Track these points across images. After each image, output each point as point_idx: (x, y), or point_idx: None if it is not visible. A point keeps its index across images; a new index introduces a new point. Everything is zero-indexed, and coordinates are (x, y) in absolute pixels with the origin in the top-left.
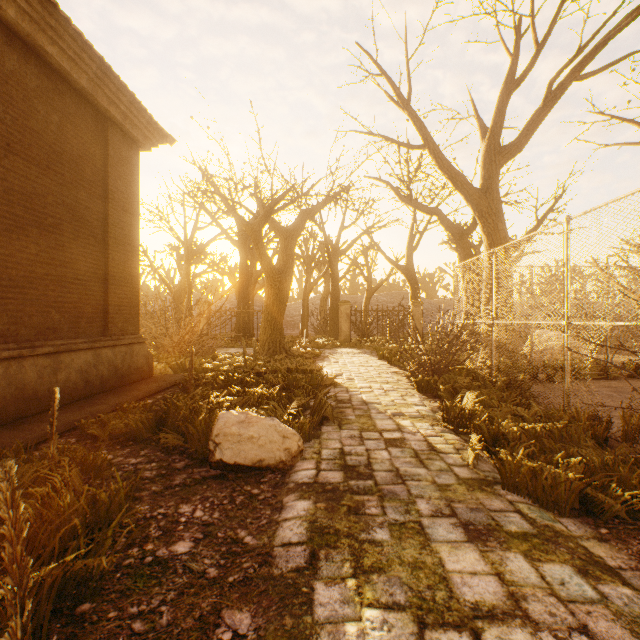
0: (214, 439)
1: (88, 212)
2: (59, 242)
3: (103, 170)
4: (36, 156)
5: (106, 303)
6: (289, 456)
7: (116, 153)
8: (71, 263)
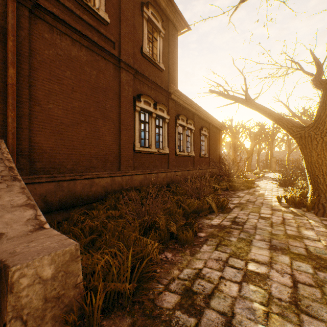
0: (246, 176)
1: (218, 146)
2: (216, 152)
3: (219, 138)
4: (215, 141)
5: (219, 160)
6: (255, 178)
7: (220, 135)
8: (217, 155)
